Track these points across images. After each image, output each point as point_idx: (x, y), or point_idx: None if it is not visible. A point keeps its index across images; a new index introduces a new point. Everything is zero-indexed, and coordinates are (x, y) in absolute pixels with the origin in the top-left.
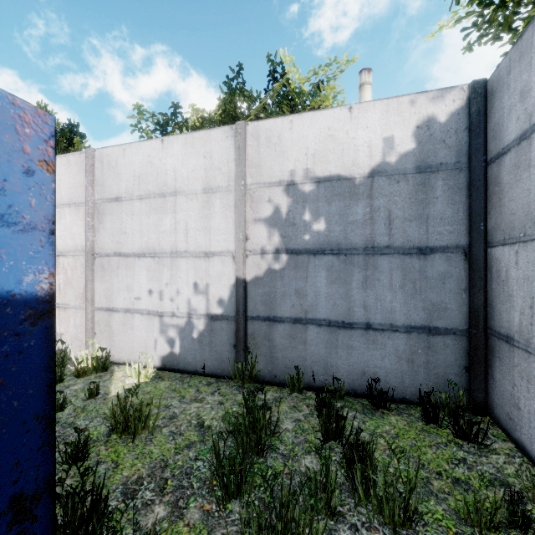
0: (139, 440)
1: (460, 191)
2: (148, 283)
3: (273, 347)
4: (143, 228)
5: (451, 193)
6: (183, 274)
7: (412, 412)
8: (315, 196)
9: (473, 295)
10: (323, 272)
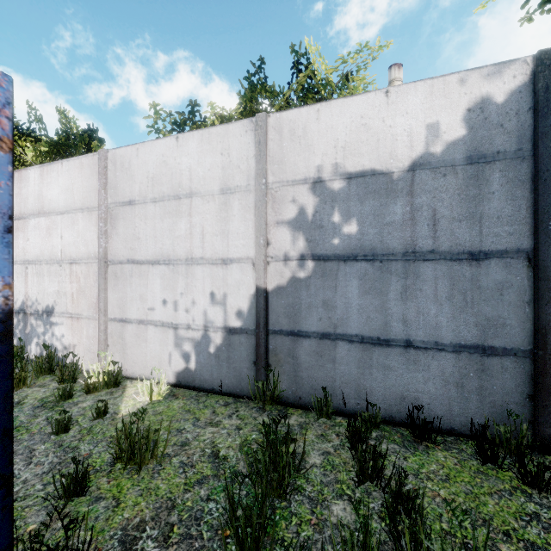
0: (145, 471)
1: (522, 184)
2: (162, 293)
3: (298, 365)
4: (157, 233)
5: (511, 187)
6: (199, 283)
7: (463, 447)
8: (346, 195)
9: (539, 309)
10: (354, 280)
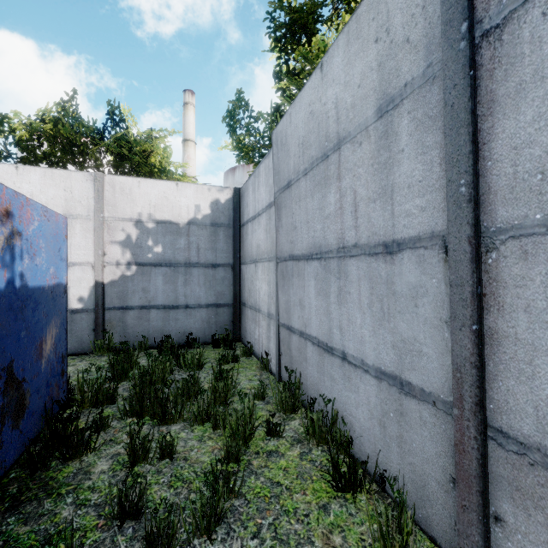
0: None
1: (230, 237)
2: None
3: (126, 326)
4: None
5: (227, 238)
6: None
7: (209, 346)
8: (156, 231)
9: (235, 287)
10: (160, 277)
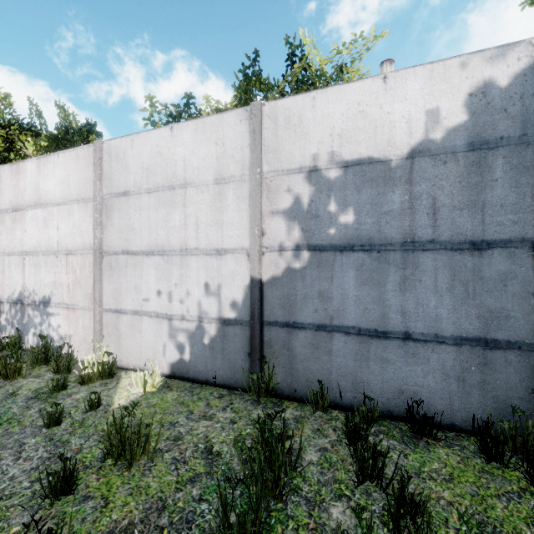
0: (136, 468)
1: (527, 170)
2: (156, 283)
3: (293, 357)
4: (151, 224)
5: (515, 174)
6: (193, 274)
7: (465, 444)
8: (342, 183)
9: None
10: (351, 271)
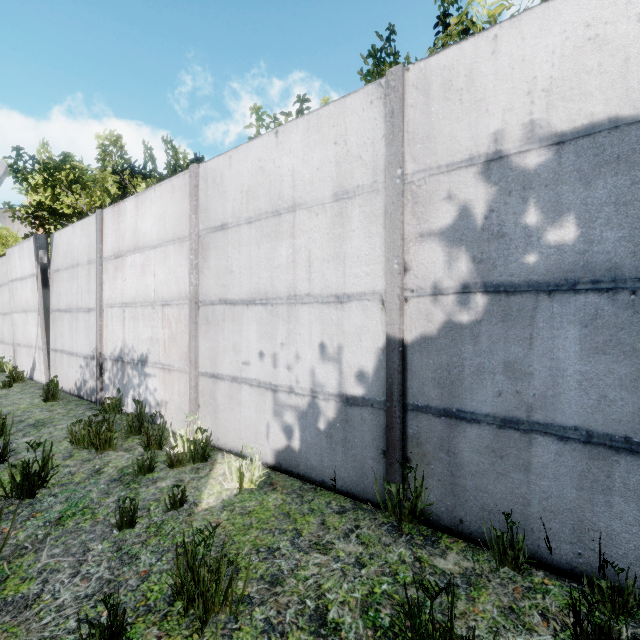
0: (212, 628)
1: None
2: (258, 342)
3: (457, 466)
4: (252, 264)
5: None
6: (304, 330)
7: None
8: (551, 174)
9: None
10: (571, 328)
